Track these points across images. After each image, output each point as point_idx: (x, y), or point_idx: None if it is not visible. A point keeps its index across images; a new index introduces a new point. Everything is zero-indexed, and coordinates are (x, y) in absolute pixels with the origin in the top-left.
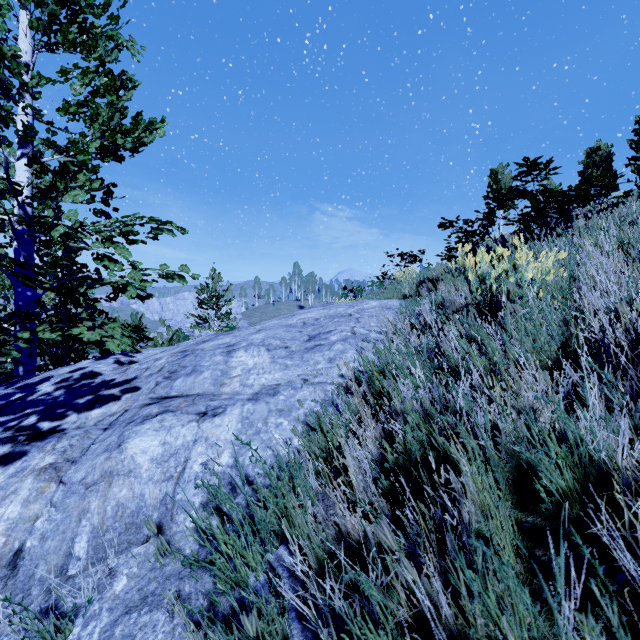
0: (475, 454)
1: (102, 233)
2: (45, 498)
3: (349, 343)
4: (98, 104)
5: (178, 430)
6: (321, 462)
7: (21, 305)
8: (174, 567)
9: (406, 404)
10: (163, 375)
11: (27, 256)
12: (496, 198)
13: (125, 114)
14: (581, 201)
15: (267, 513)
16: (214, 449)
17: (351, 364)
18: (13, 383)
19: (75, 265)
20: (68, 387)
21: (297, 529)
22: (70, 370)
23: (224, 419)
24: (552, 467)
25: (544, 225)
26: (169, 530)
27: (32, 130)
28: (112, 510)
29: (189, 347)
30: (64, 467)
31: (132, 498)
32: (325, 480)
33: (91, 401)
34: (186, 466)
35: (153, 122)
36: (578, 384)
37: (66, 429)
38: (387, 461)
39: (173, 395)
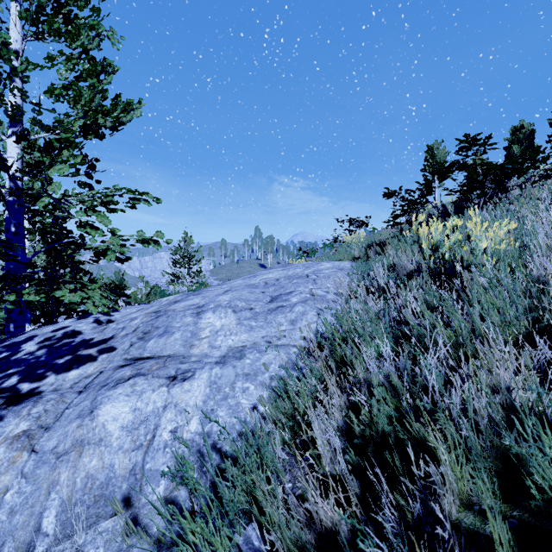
0: (453, 439)
1: (85, 203)
2: (16, 468)
3: (309, 305)
4: (80, 87)
5: (149, 395)
6: (288, 431)
7: (12, 268)
8: (141, 549)
9: (374, 378)
10: (137, 336)
11: (17, 224)
12: (438, 171)
13: (105, 96)
14: (516, 173)
15: (235, 492)
16: (183, 415)
17: (311, 326)
18: (1, 341)
19: (61, 231)
20: (50, 346)
21: (267, 518)
22: (53, 329)
23: (193, 384)
24: (545, 463)
25: (483, 195)
26: (138, 502)
27: (19, 110)
28: (81, 482)
29: (162, 307)
30: (37, 434)
31: (102, 469)
32: (291, 449)
33: (69, 361)
34: (155, 434)
35: (130, 103)
36: (551, 361)
37: (43, 391)
38: (352, 430)
39: (146, 356)
